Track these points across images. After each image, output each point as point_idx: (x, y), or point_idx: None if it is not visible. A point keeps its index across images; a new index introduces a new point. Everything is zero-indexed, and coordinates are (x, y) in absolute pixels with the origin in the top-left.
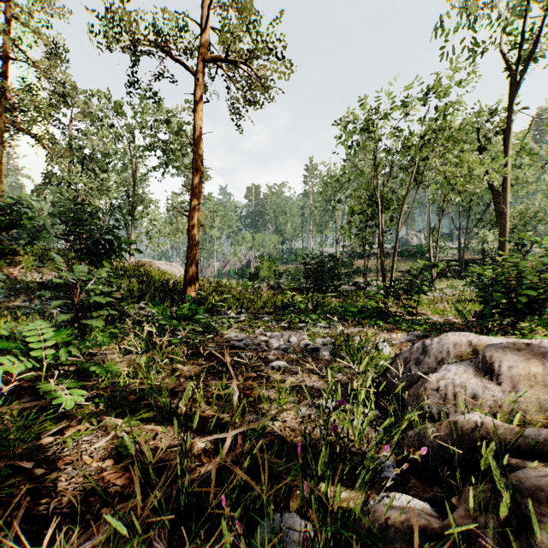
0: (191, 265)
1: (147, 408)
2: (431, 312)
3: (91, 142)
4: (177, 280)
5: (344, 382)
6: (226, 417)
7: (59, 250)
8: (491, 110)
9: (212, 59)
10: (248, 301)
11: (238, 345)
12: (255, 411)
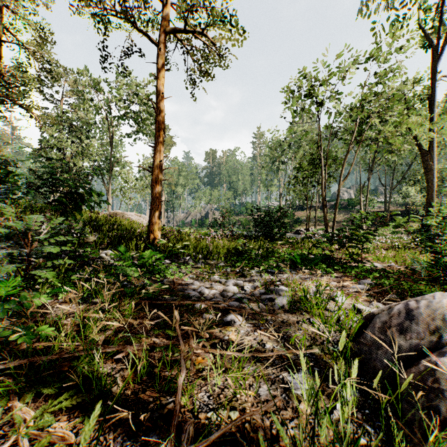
0: (154, 215)
1: (72, 391)
2: (371, 258)
3: (76, 114)
4: (144, 229)
5: (307, 343)
6: (170, 402)
7: (44, 203)
8: (420, 78)
9: (173, 31)
10: (205, 248)
11: (193, 294)
12: (207, 390)
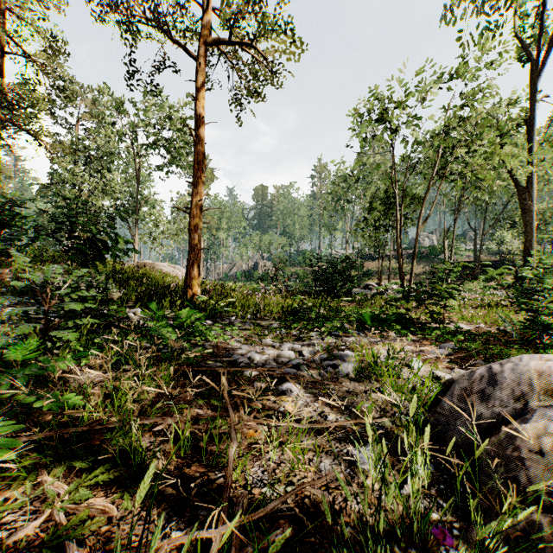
0: (192, 266)
1: (108, 465)
2: (456, 318)
3: (95, 142)
4: (179, 283)
5: (376, 415)
6: (219, 477)
7: (56, 251)
8: (516, 98)
9: (215, 42)
10: (255, 306)
11: (241, 360)
12: (260, 465)
